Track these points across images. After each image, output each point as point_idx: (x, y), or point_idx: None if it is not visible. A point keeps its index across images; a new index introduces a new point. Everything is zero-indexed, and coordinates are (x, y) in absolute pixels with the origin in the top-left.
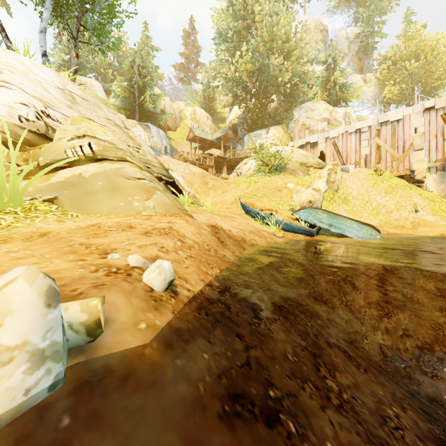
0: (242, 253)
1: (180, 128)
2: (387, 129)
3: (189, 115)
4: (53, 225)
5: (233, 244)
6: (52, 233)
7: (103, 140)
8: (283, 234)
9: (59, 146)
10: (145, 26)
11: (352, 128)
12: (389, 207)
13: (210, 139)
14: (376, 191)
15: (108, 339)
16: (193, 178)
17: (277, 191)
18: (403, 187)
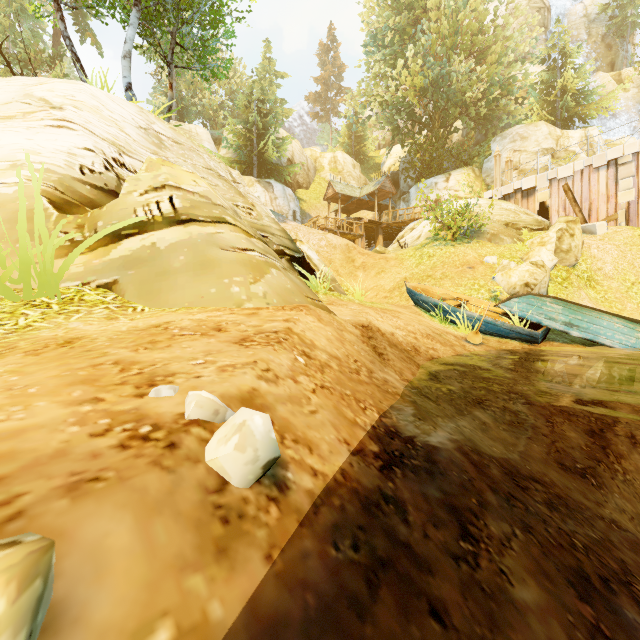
0: (415, 374)
1: (315, 184)
2: None
3: (327, 164)
4: (95, 325)
5: (400, 359)
6: (83, 340)
7: (192, 192)
8: (482, 339)
9: (127, 204)
10: (266, 45)
11: (601, 159)
12: None
13: (358, 196)
14: None
15: None
16: (332, 253)
17: (468, 270)
18: None
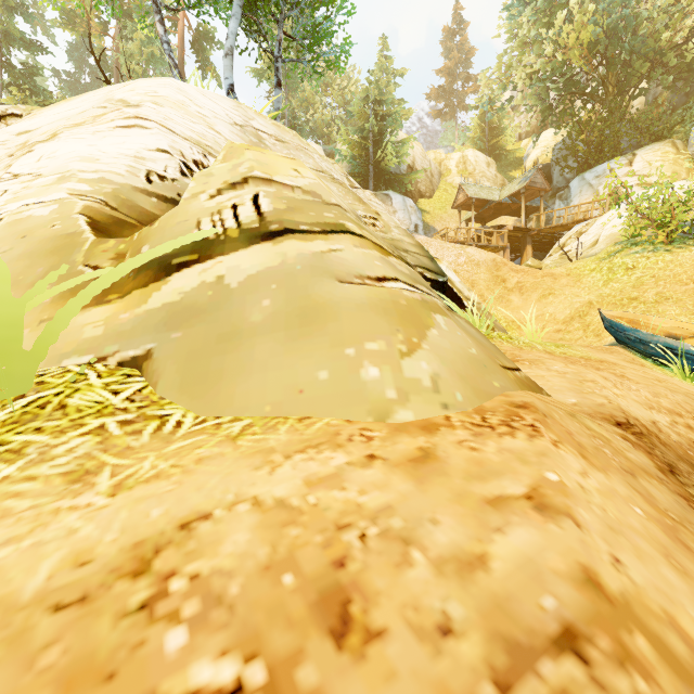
0: None
1: (440, 191)
2: None
3: (454, 166)
4: (2, 527)
5: None
6: None
7: (290, 186)
8: None
9: (188, 213)
10: (383, 42)
11: None
12: None
13: (497, 199)
14: None
15: None
16: (475, 273)
17: None
18: None
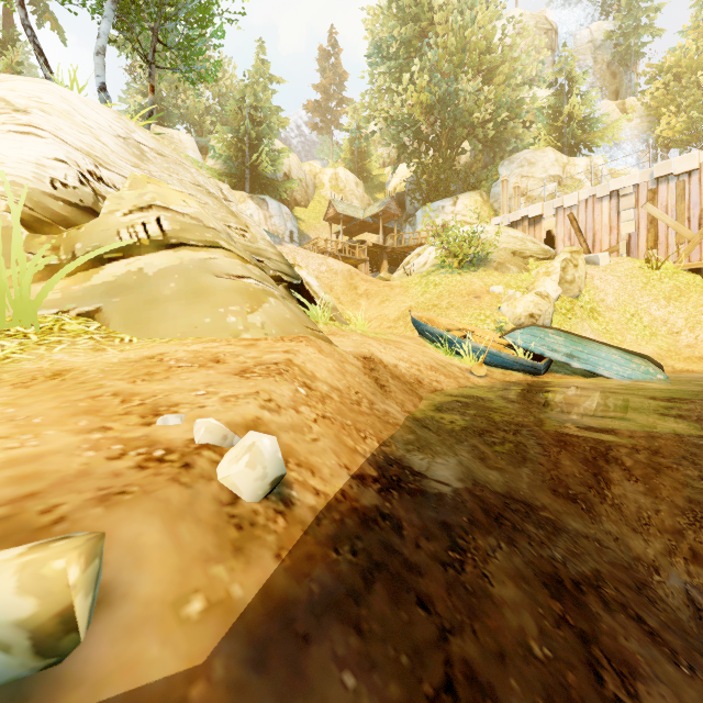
0: (417, 406)
1: (314, 202)
2: (669, 189)
3: (327, 181)
4: (82, 357)
5: (402, 391)
6: (73, 372)
7: (181, 213)
8: (487, 371)
9: (109, 224)
10: (260, 45)
11: (605, 190)
12: (674, 324)
13: (362, 218)
14: (650, 297)
15: (99, 655)
16: (333, 280)
17: (474, 299)
18: (701, 289)
